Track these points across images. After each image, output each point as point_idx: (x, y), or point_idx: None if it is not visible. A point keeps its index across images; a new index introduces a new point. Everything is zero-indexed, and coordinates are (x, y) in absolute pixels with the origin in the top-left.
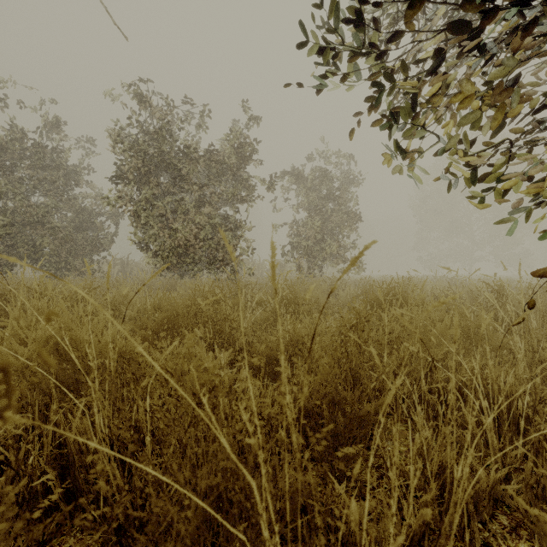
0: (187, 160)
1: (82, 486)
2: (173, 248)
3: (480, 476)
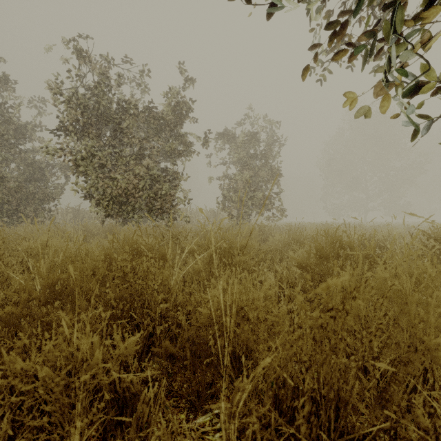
0: (127, 115)
1: None
2: (114, 197)
3: None
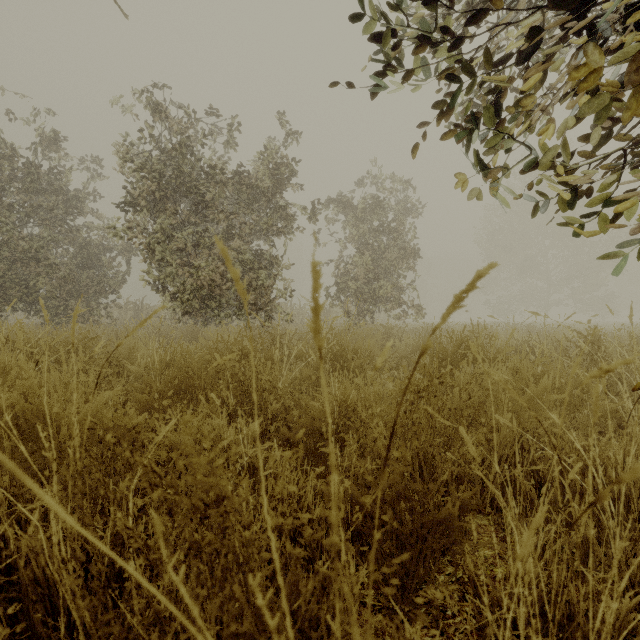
0: (212, 183)
1: (38, 630)
2: (194, 289)
3: (608, 606)
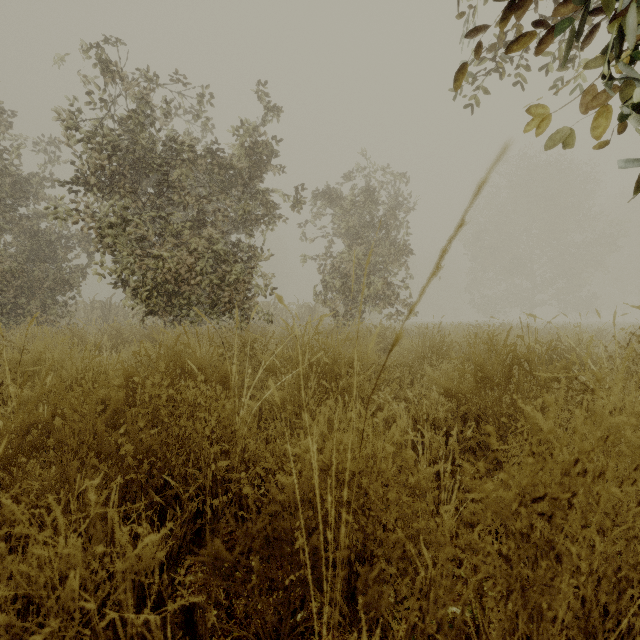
0: (178, 160)
1: None
2: (158, 284)
3: None
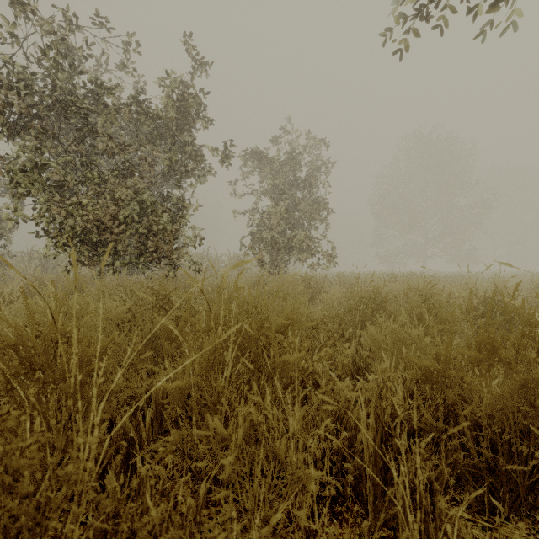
0: (101, 106)
1: None
2: (81, 233)
3: None
